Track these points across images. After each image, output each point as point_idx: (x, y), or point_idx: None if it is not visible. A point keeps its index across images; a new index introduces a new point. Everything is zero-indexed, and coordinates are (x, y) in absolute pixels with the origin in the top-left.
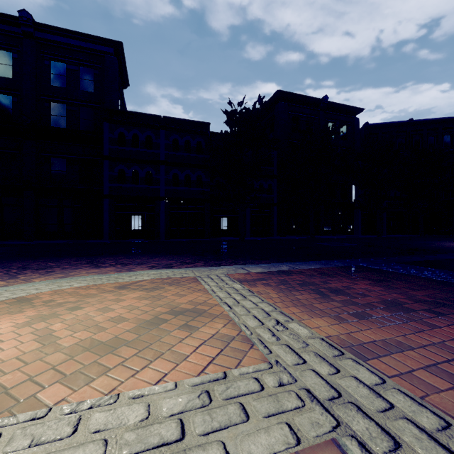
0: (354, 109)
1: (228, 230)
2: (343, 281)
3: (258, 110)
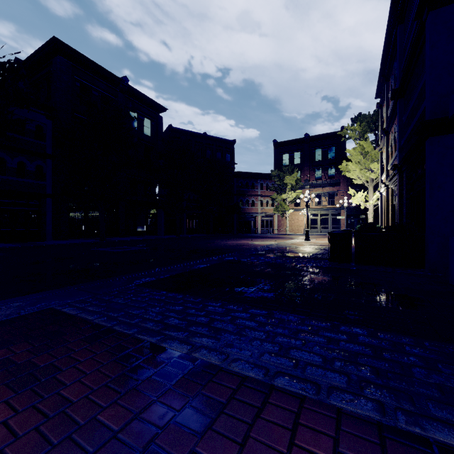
0: (157, 105)
1: None
2: None
3: None
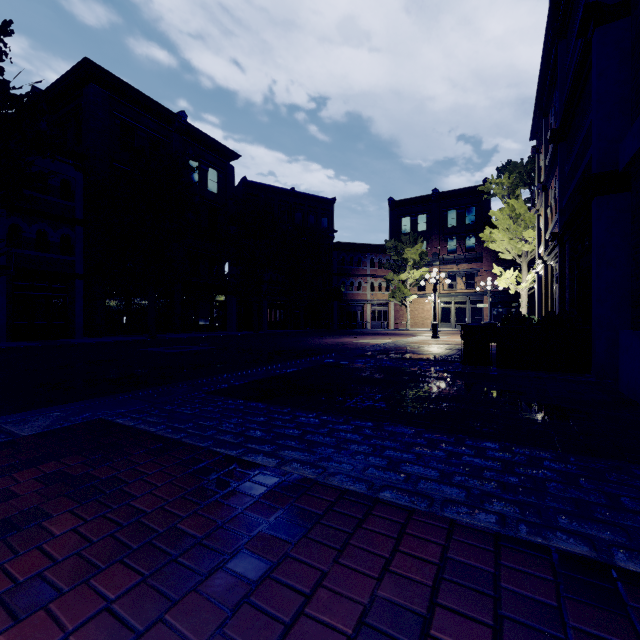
0: (227, 151)
1: None
2: None
3: None
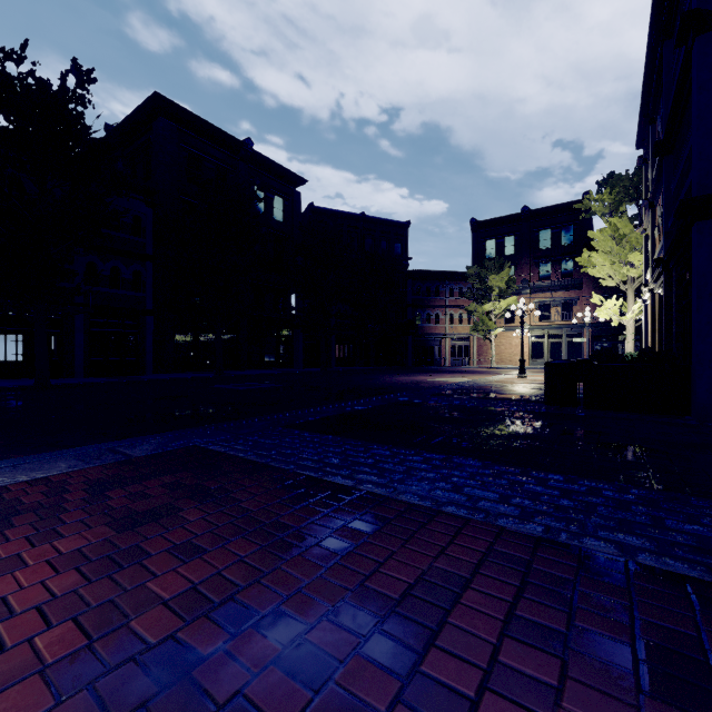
0: (293, 176)
1: (26, 364)
2: (5, 548)
3: (74, 93)
